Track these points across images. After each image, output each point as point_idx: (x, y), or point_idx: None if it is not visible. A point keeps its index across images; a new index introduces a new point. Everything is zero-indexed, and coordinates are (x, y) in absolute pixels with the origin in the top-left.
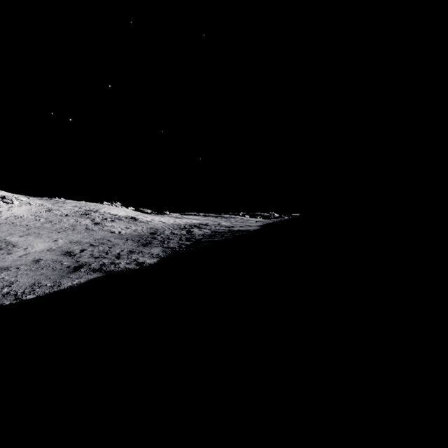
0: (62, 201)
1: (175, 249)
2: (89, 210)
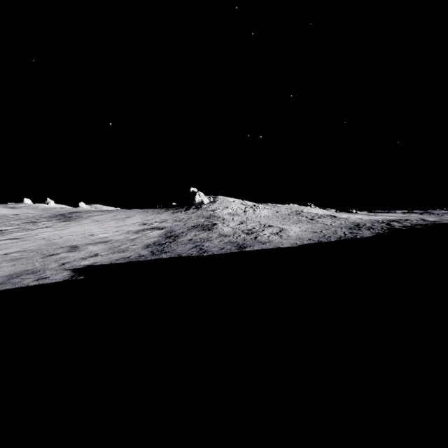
0: (276, 206)
1: (380, 232)
2: (297, 211)
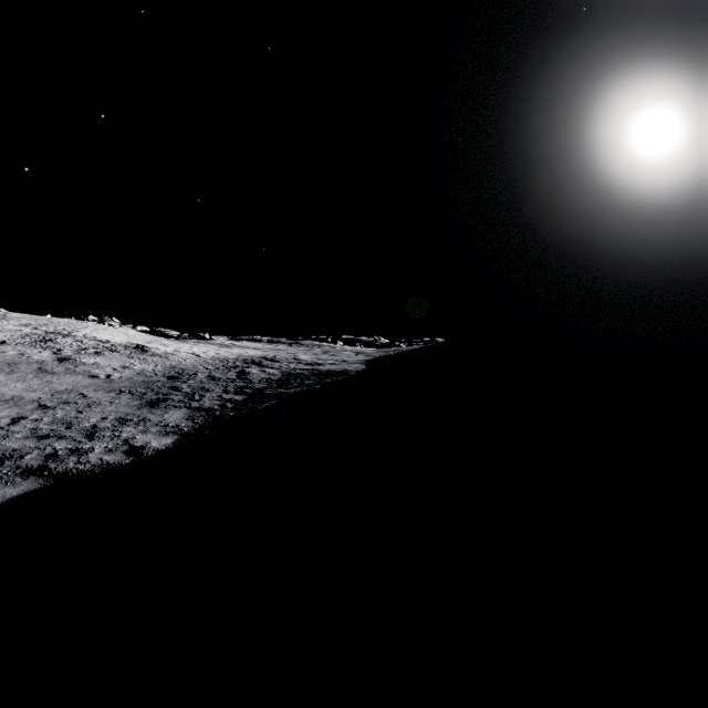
0: None
1: (213, 412)
2: (53, 332)
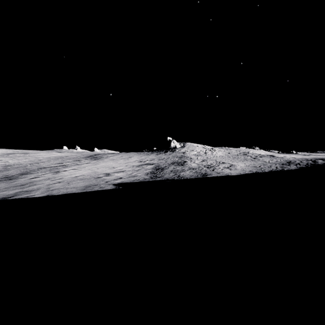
0: (228, 149)
1: (303, 167)
2: (244, 152)
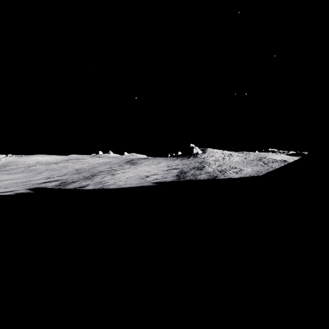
0: (248, 153)
1: None
2: (261, 157)
